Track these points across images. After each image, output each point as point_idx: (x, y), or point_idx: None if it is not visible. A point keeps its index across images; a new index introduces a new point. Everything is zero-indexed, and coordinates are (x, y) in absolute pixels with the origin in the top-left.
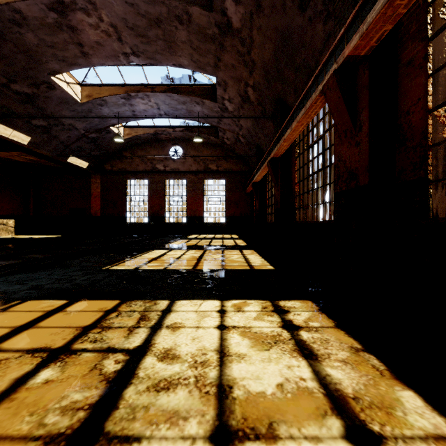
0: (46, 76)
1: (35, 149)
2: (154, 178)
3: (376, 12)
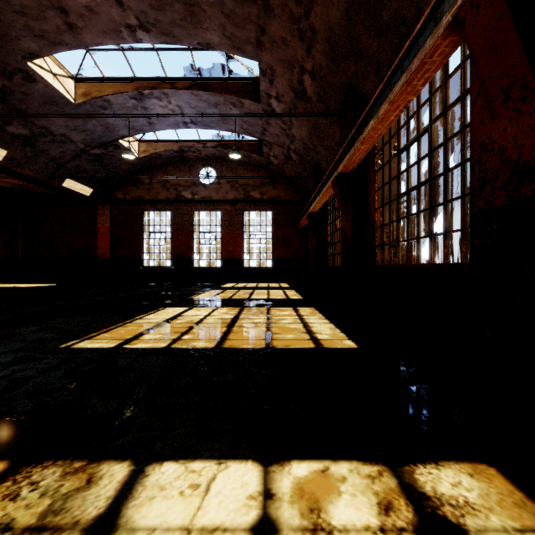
0: (20, 61)
1: (15, 168)
2: (179, 209)
3: None
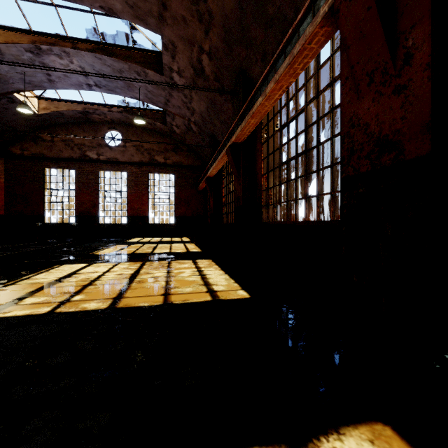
0: None
1: None
2: (84, 167)
3: None
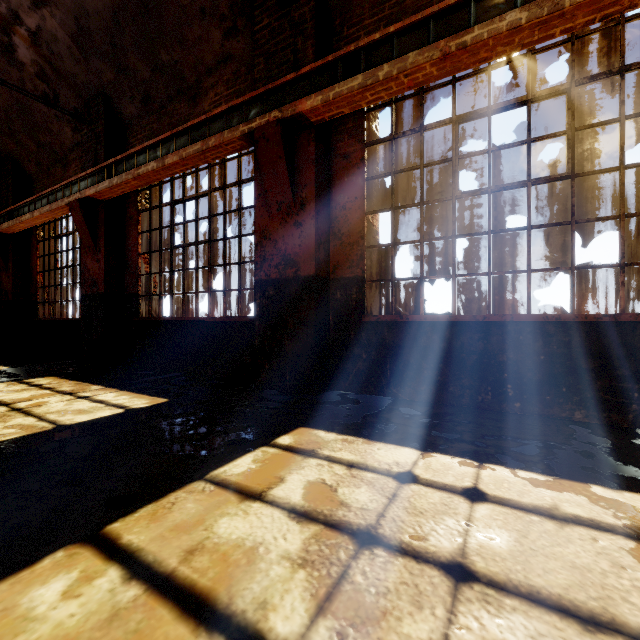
0: None
1: None
2: None
3: (104, 187)
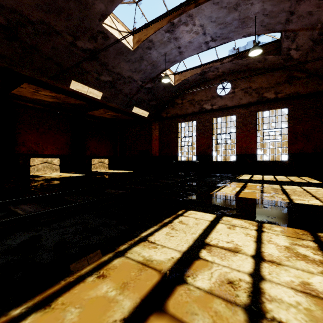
0: (98, 24)
1: (108, 103)
2: (201, 118)
3: None
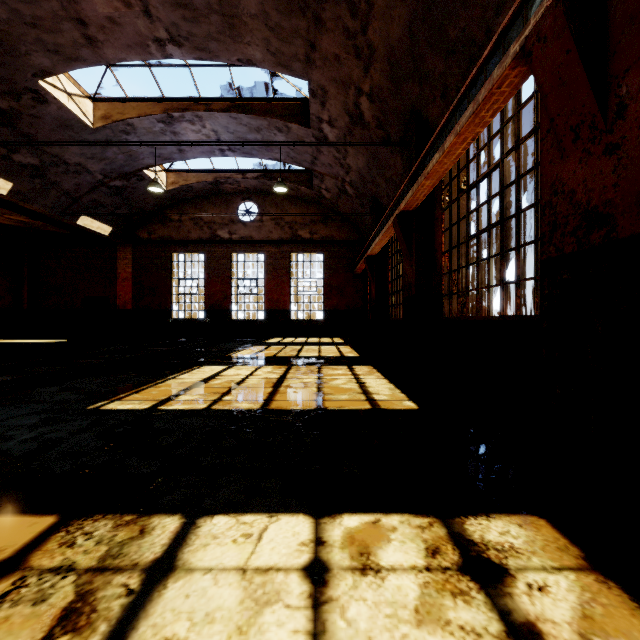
0: (30, 79)
1: (22, 203)
2: (214, 250)
3: None
